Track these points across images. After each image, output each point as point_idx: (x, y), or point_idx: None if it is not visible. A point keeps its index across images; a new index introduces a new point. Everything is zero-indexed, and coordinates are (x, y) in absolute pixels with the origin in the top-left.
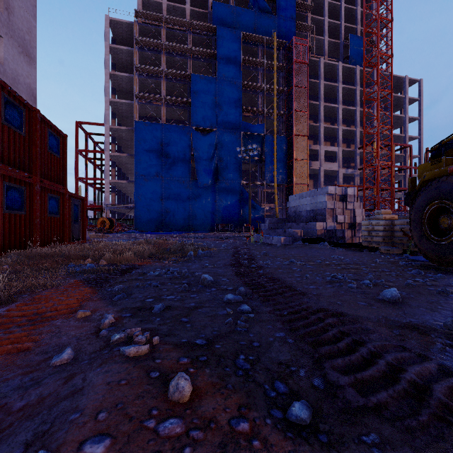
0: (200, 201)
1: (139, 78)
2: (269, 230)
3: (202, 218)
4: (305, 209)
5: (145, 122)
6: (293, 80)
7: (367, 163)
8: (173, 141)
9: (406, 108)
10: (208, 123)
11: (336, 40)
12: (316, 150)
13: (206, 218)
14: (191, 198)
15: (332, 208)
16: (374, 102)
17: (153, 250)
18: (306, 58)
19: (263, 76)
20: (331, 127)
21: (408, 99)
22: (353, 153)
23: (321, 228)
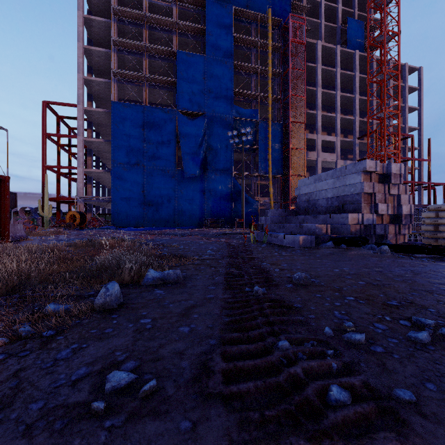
0: (187, 193)
1: (117, 54)
2: (274, 225)
3: (189, 212)
4: (324, 196)
5: (124, 103)
6: (289, 61)
7: (364, 155)
8: (156, 125)
9: (406, 97)
10: (196, 106)
11: (333, 24)
12: (313, 140)
13: (193, 212)
14: (177, 190)
15: (369, 193)
16: (374, 89)
17: (46, 270)
18: (303, 38)
19: (256, 57)
20: (329, 115)
21: (407, 87)
22: (351, 143)
23: (355, 222)
